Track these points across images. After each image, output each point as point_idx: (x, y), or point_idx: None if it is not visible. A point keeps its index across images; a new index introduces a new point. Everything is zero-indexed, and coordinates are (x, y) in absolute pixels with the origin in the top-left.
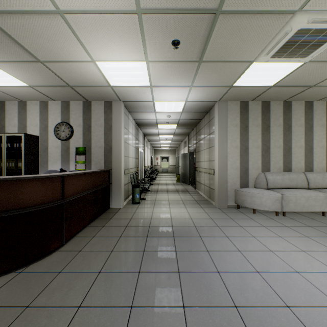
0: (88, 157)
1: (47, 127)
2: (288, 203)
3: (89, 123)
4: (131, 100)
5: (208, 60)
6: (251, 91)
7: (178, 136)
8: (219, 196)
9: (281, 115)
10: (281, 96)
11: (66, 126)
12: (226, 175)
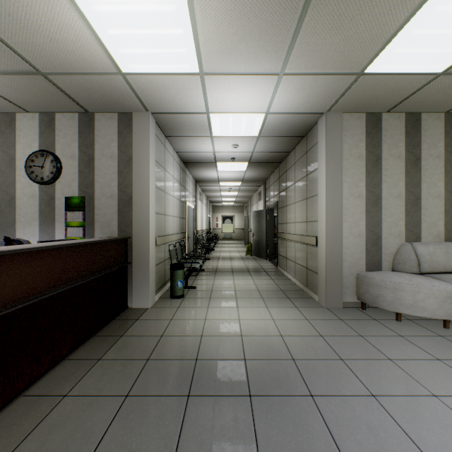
0: (89, 214)
1: (13, 161)
2: None
3: (90, 152)
4: (167, 110)
5: None
6: (394, 87)
7: (248, 184)
8: (328, 286)
9: (441, 137)
10: (447, 99)
11: (48, 158)
12: (340, 248)
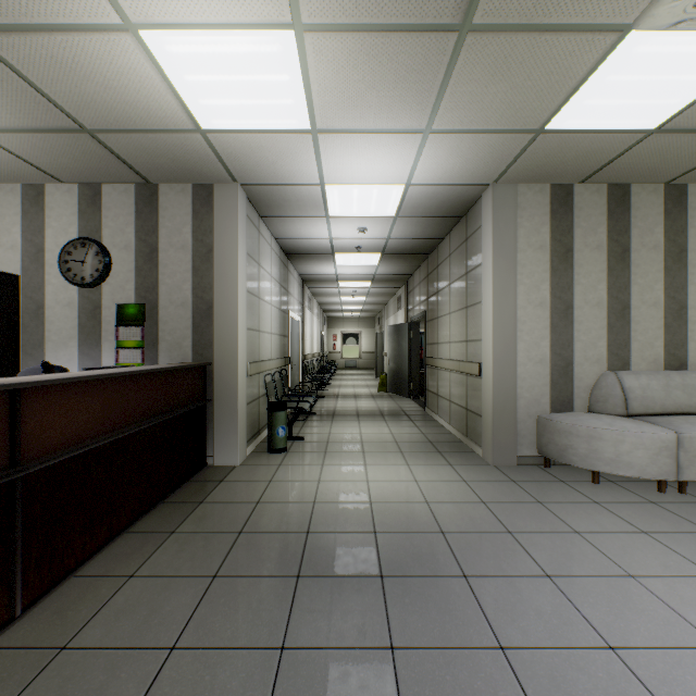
0: (150, 330)
1: (41, 253)
2: (695, 458)
3: (152, 241)
4: (263, 179)
5: (489, 23)
6: (589, 150)
7: (381, 285)
8: (496, 434)
9: (659, 219)
10: (665, 166)
11: (92, 249)
12: (513, 379)
